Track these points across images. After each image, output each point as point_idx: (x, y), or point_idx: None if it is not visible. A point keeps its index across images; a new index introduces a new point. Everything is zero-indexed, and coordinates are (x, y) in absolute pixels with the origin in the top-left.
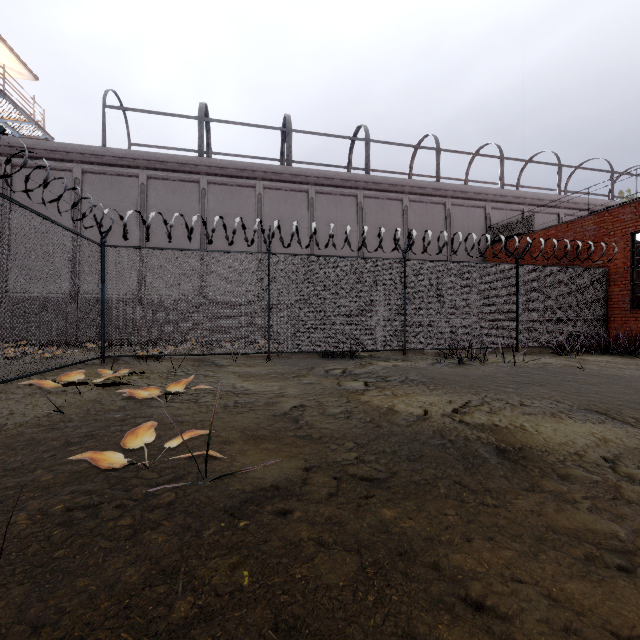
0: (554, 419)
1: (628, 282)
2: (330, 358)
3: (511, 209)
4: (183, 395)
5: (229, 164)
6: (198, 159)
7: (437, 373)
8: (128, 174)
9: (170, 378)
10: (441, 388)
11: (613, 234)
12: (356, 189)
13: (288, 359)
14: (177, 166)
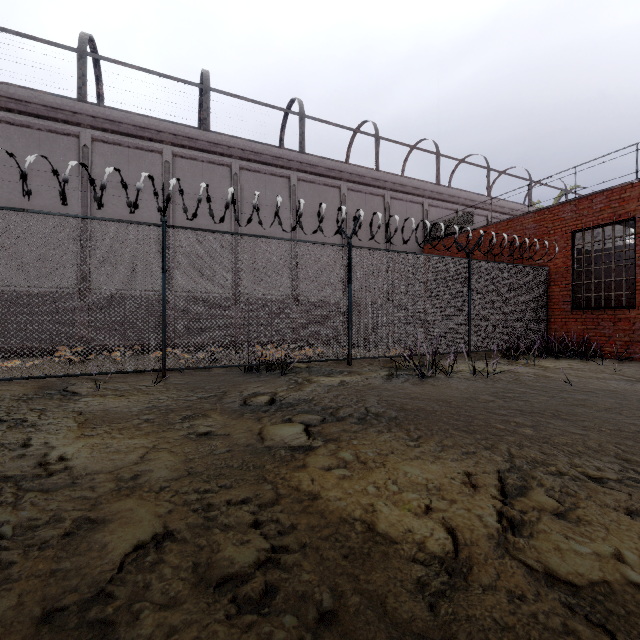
0: None
1: (568, 282)
2: (255, 373)
3: (446, 208)
4: None
5: (124, 118)
6: (77, 105)
7: (404, 397)
8: None
9: None
10: (430, 435)
11: (553, 233)
12: (289, 169)
13: (193, 377)
14: (44, 110)
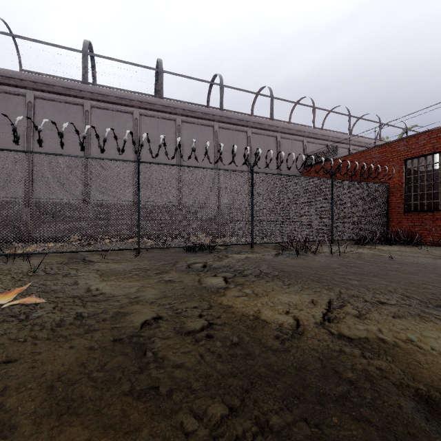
0: (430, 325)
1: (402, 194)
2: (193, 252)
3: (320, 143)
4: (15, 308)
5: (110, 92)
6: (82, 85)
7: (284, 265)
8: (15, 93)
9: (22, 281)
10: (296, 283)
11: (392, 160)
12: (213, 121)
13: (156, 254)
14: (63, 90)
